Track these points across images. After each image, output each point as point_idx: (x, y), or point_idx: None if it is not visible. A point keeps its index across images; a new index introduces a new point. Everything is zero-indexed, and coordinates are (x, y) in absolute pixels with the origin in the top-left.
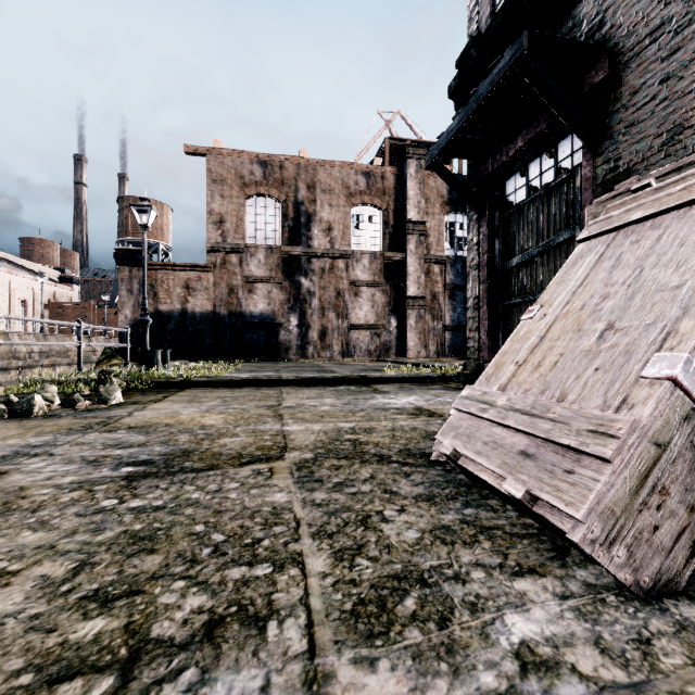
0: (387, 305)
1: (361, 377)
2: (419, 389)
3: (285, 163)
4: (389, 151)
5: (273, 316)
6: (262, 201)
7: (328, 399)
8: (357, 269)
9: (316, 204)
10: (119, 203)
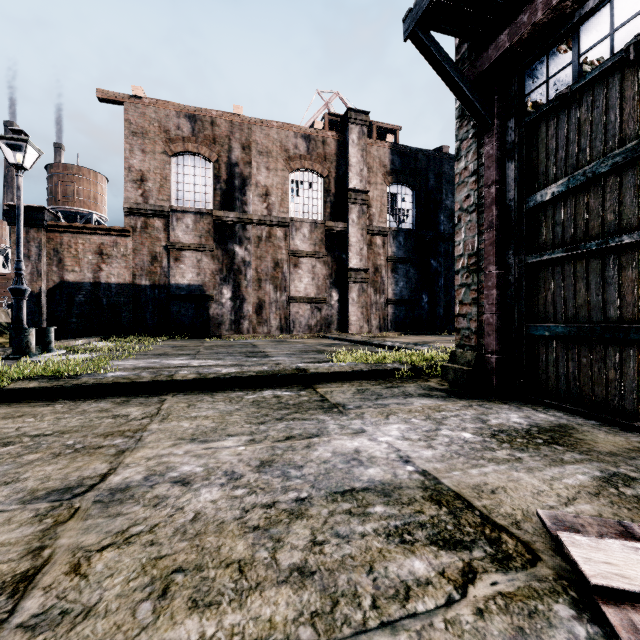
0: (328, 277)
1: (299, 372)
2: (391, 395)
3: (216, 119)
4: (328, 127)
5: (203, 288)
6: (190, 160)
7: (232, 439)
8: (297, 239)
9: (252, 167)
10: (48, 170)
